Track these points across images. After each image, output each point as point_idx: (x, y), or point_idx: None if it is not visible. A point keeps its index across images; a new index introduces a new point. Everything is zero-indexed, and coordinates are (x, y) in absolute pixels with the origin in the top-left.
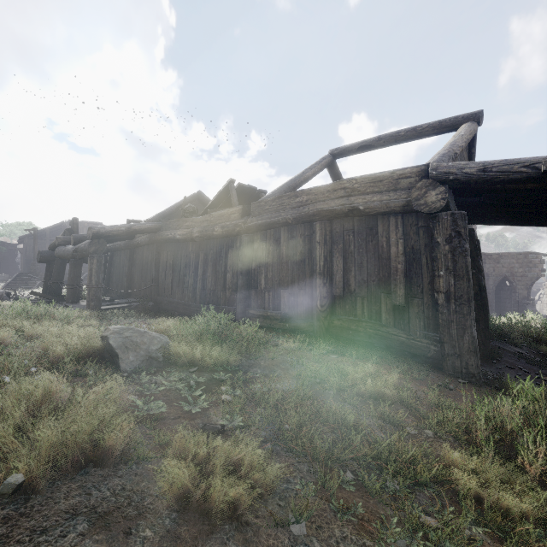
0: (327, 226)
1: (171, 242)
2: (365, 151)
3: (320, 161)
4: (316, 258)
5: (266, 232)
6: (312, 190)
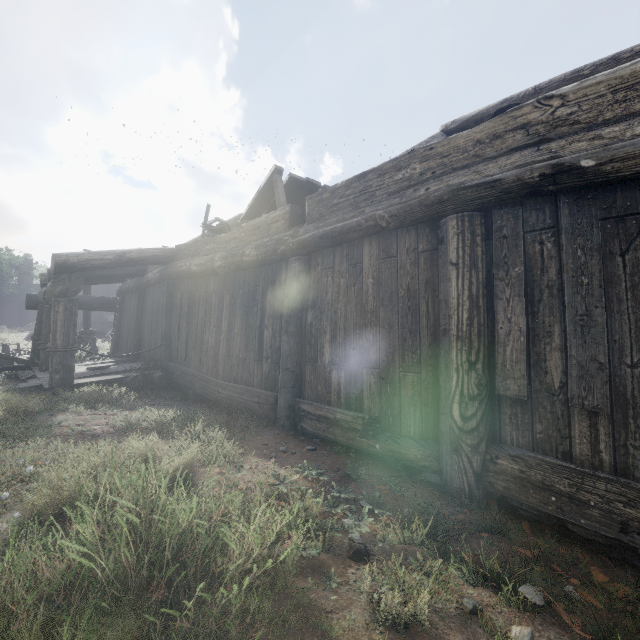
0: (477, 223)
1: (186, 277)
2: None
3: (426, 140)
4: (449, 301)
5: (333, 251)
6: (435, 147)
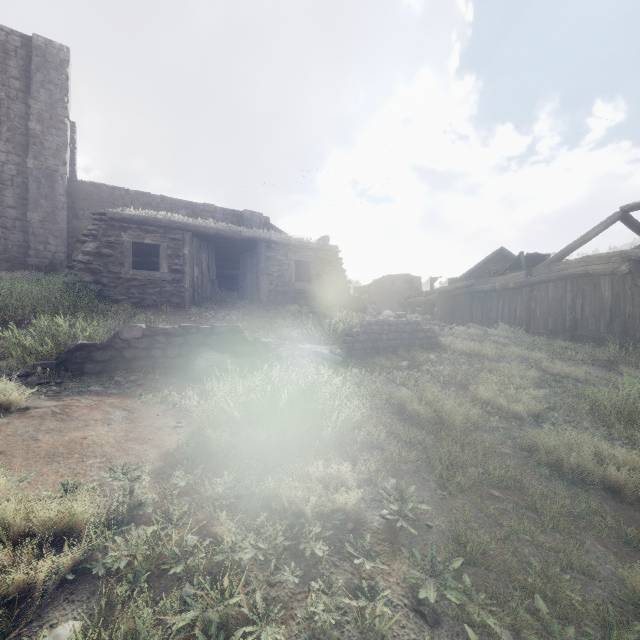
0: (574, 282)
1: (481, 292)
2: None
3: (605, 221)
4: (567, 299)
5: (540, 286)
6: (566, 262)
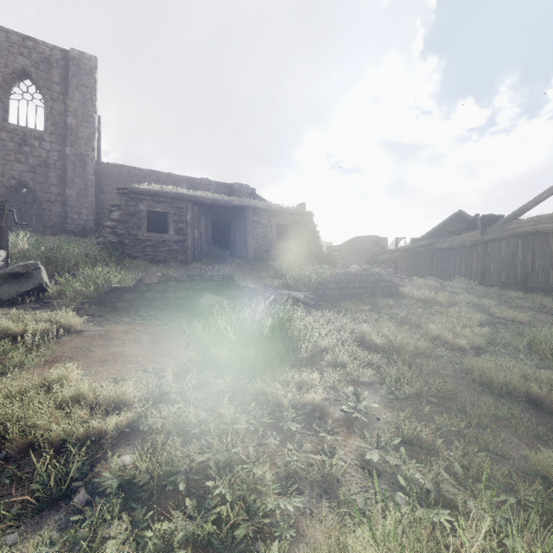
0: (525, 239)
1: (440, 250)
2: None
3: None
4: (518, 255)
5: (494, 243)
6: (518, 221)
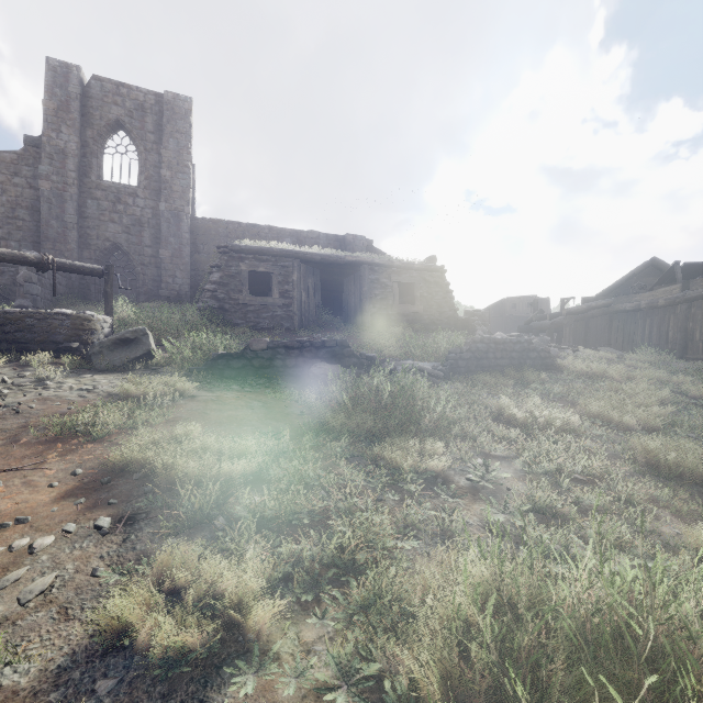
0: None
1: (621, 313)
2: None
3: None
4: None
5: (701, 301)
6: None
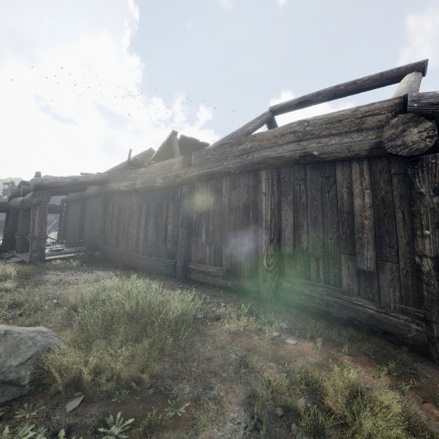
0: (274, 175)
1: (116, 193)
2: (303, 107)
3: (260, 116)
4: (262, 211)
5: (207, 183)
6: (257, 136)
